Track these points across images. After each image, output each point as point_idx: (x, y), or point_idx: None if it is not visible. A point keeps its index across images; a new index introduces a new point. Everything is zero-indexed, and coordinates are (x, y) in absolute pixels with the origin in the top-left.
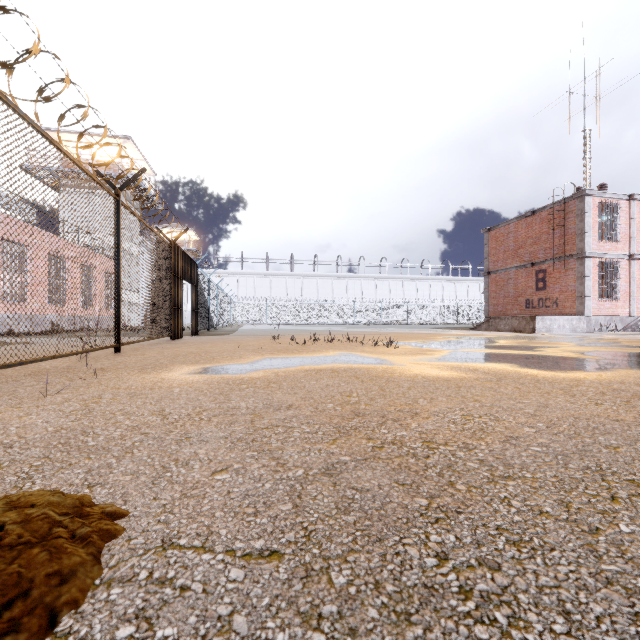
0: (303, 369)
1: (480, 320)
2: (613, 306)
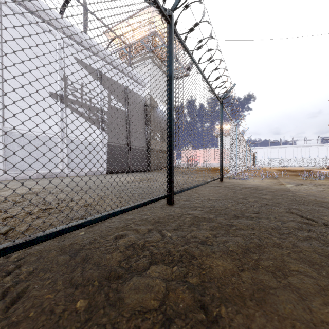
0: None
1: None
2: None
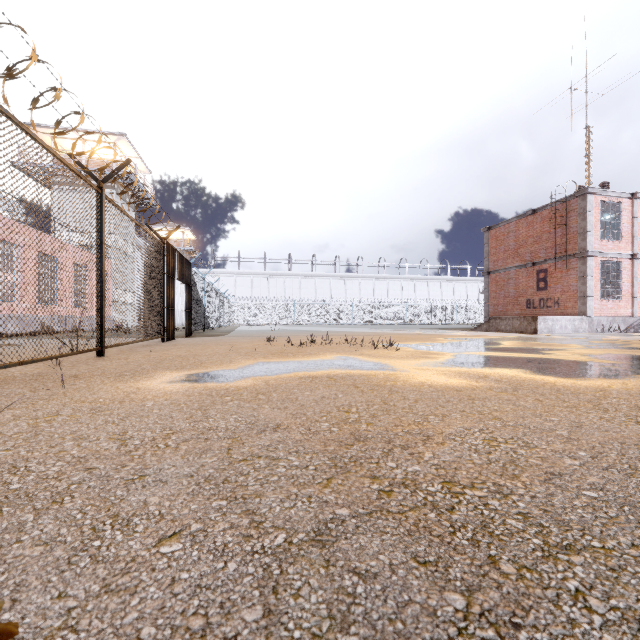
0: (297, 376)
1: (479, 320)
2: (615, 306)
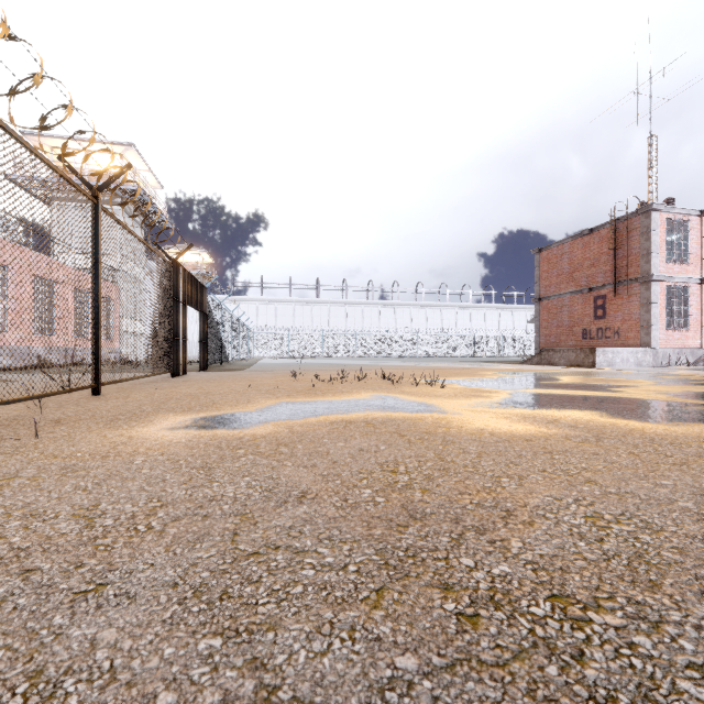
0: (327, 420)
1: (527, 352)
2: (683, 337)
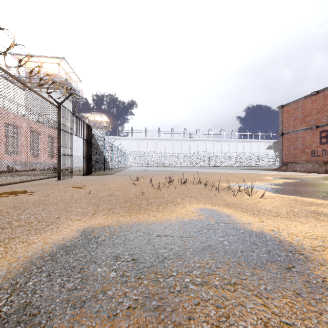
0: None
1: (267, 164)
2: None
